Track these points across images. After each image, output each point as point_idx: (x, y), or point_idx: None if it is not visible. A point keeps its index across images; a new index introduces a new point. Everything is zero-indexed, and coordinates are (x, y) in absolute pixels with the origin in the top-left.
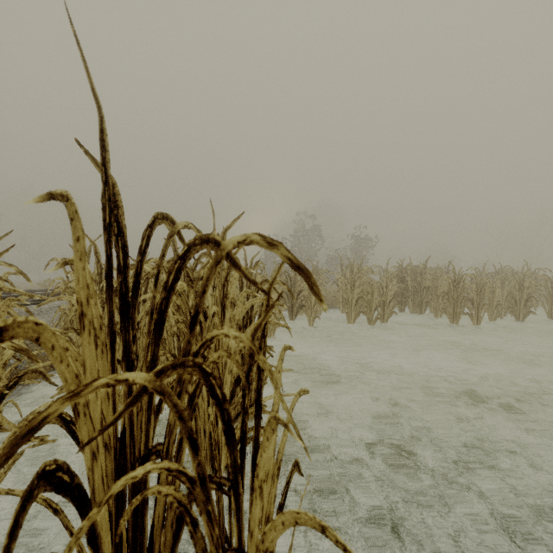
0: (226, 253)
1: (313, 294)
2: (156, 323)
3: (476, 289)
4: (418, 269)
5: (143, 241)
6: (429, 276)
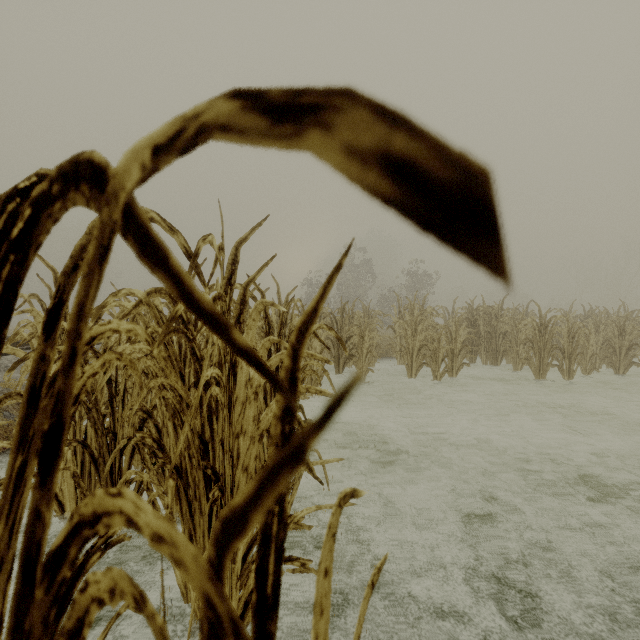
0: (122, 208)
1: None
2: None
3: (568, 334)
4: (493, 310)
5: None
6: (508, 319)
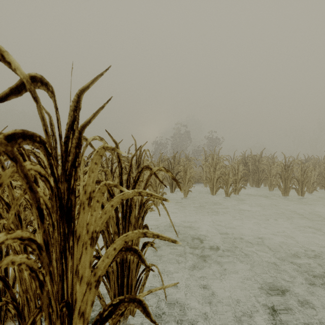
0: None
1: None
2: None
3: (301, 171)
4: (257, 157)
5: None
6: (265, 162)
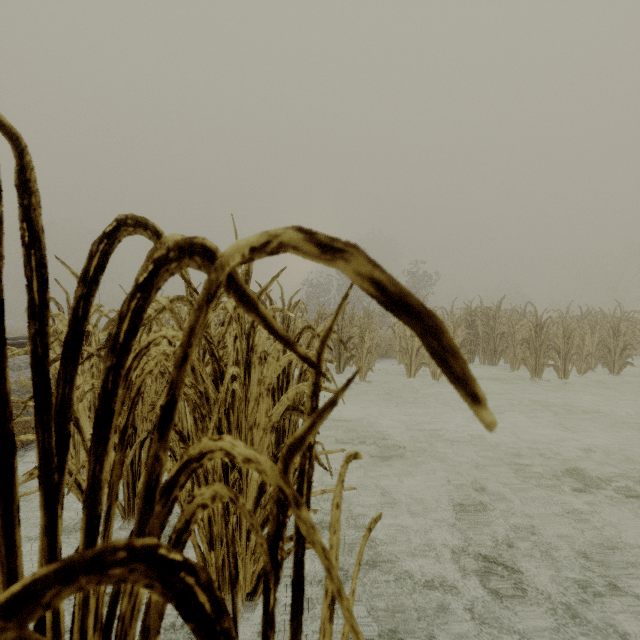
0: (227, 275)
1: (447, 378)
2: (97, 417)
3: (563, 335)
4: (491, 311)
5: (92, 261)
6: (505, 320)
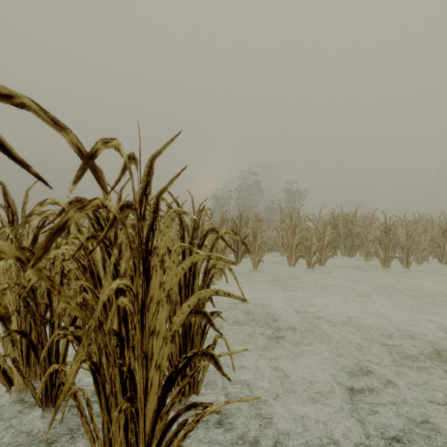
0: None
1: None
2: None
3: (406, 235)
4: (349, 217)
5: None
6: (361, 223)
